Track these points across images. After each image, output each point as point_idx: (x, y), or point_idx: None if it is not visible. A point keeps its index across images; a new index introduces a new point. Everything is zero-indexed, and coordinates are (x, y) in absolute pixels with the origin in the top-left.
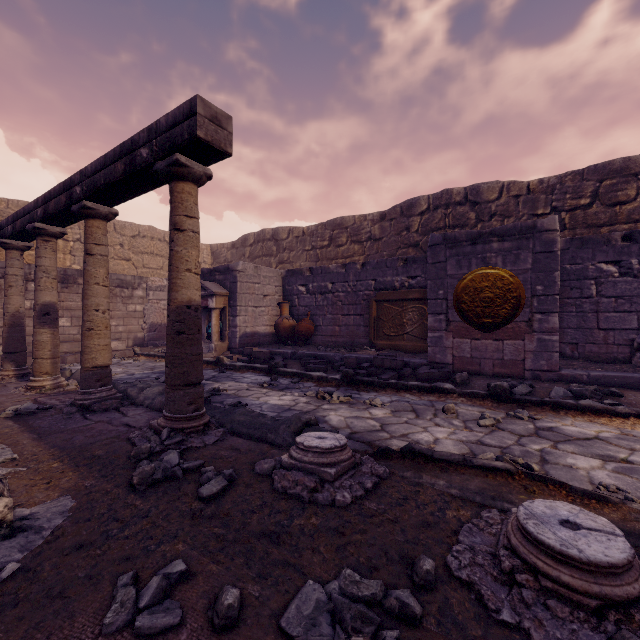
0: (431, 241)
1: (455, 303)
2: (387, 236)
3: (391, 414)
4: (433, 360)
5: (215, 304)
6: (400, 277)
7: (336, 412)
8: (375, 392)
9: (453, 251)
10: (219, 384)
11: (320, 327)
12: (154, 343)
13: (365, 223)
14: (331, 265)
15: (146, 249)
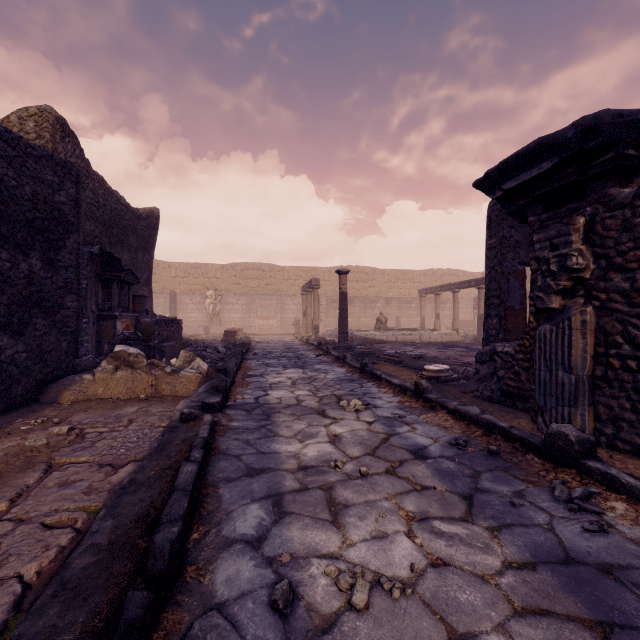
0: None
1: None
2: None
3: None
4: None
5: None
6: None
7: None
8: None
9: None
10: None
11: None
12: None
13: None
14: None
15: (446, 281)
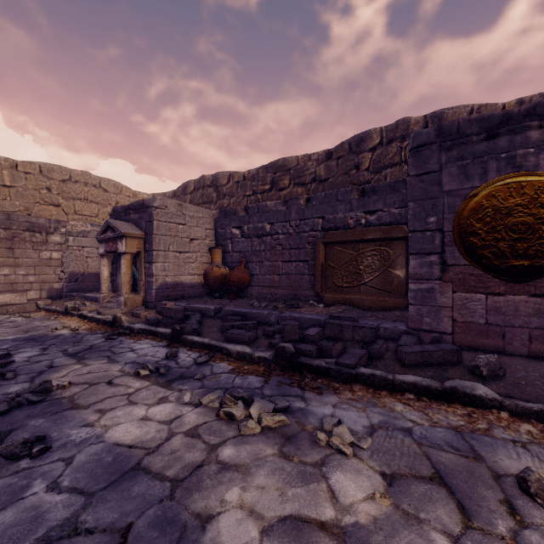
0: (415, 141)
1: (457, 236)
2: (334, 176)
3: (387, 497)
4: (418, 326)
5: (125, 248)
6: (355, 212)
7: (245, 487)
8: (333, 393)
9: (453, 153)
10: (74, 367)
11: (257, 276)
12: (72, 295)
13: (309, 163)
14: (269, 202)
15: (78, 195)
